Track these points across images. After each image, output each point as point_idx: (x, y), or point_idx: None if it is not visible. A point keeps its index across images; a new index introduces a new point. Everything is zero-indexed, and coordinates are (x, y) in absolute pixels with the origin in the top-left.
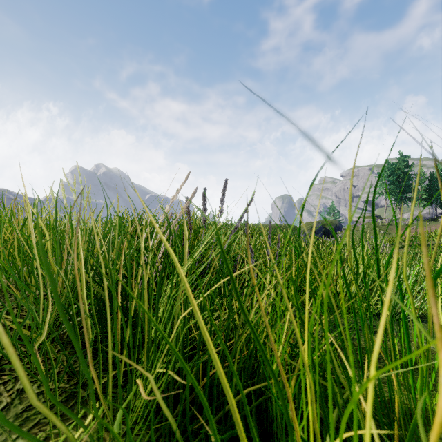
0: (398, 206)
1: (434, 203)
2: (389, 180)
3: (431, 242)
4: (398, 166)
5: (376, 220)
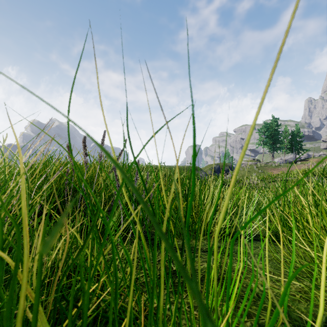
0: (271, 153)
1: (294, 151)
2: (265, 135)
3: (290, 178)
4: (271, 125)
5: (256, 163)
